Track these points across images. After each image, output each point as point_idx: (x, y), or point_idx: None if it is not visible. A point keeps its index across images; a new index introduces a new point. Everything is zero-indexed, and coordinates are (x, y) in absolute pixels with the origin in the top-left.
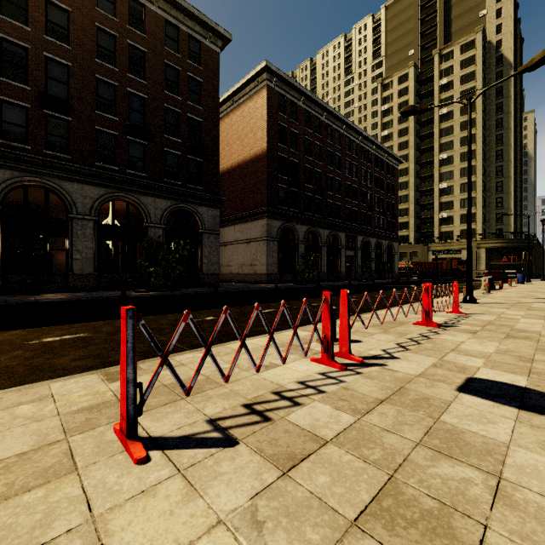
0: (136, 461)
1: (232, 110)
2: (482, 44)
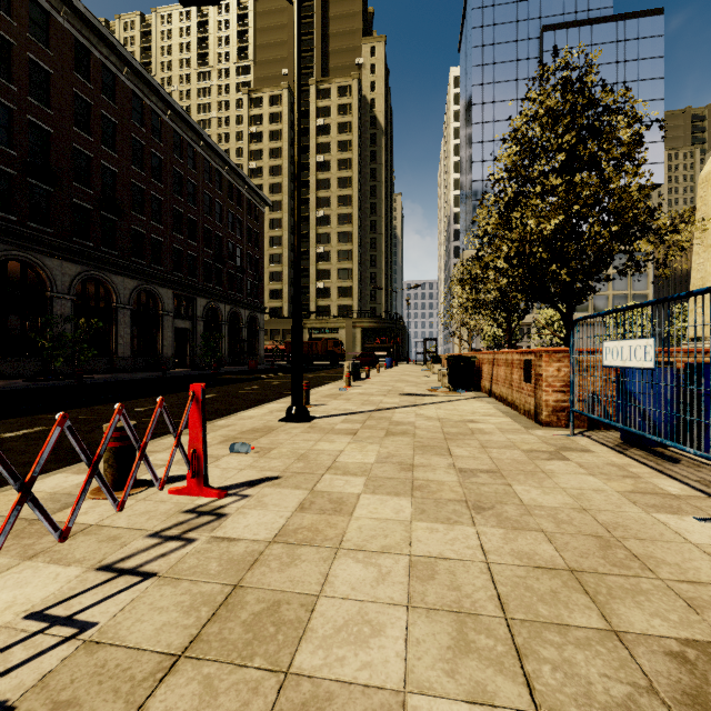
0: None
1: None
2: (358, 95)
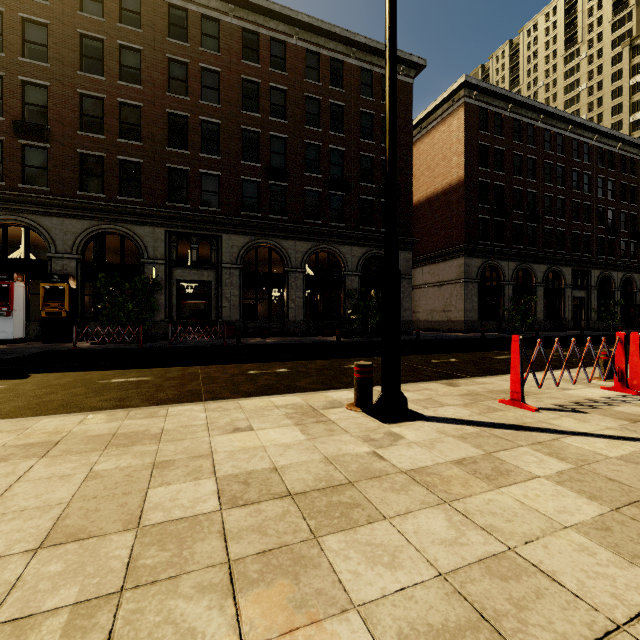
0: (535, 410)
1: (420, 138)
2: None
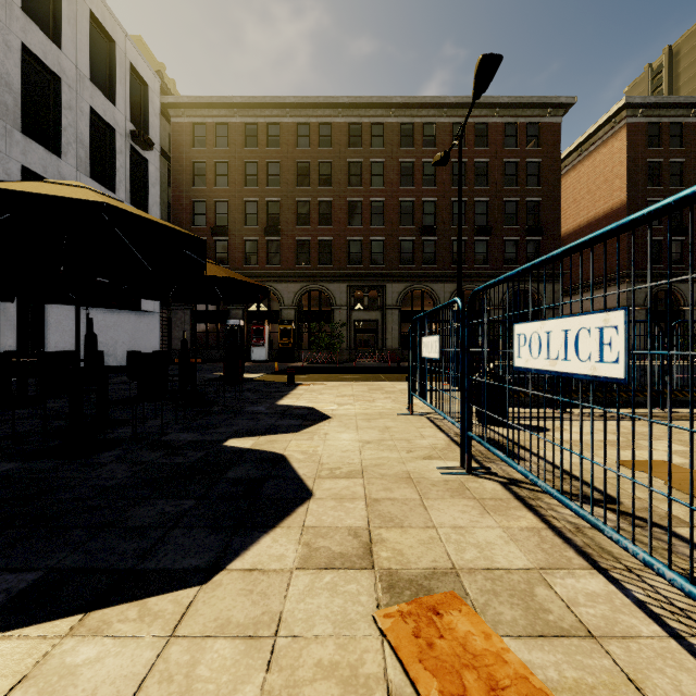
0: None
1: (580, 161)
2: None
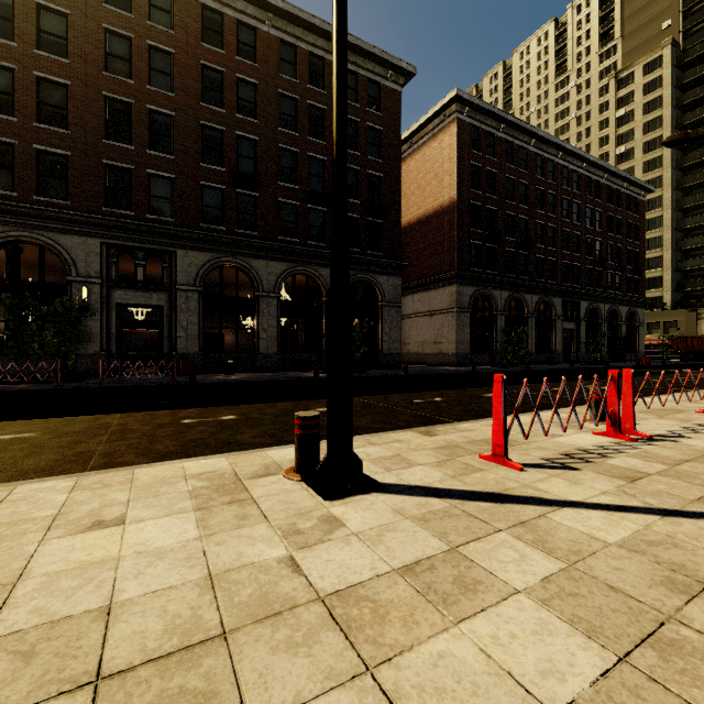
0: (520, 469)
1: (410, 154)
2: None
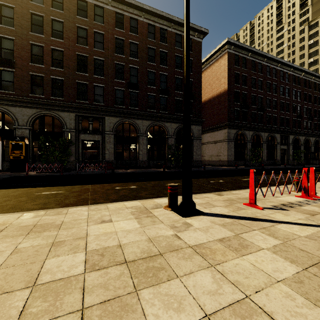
0: (261, 209)
1: (205, 69)
2: None
